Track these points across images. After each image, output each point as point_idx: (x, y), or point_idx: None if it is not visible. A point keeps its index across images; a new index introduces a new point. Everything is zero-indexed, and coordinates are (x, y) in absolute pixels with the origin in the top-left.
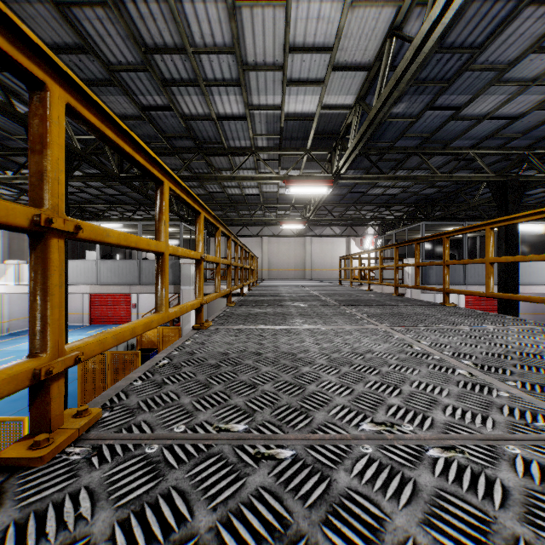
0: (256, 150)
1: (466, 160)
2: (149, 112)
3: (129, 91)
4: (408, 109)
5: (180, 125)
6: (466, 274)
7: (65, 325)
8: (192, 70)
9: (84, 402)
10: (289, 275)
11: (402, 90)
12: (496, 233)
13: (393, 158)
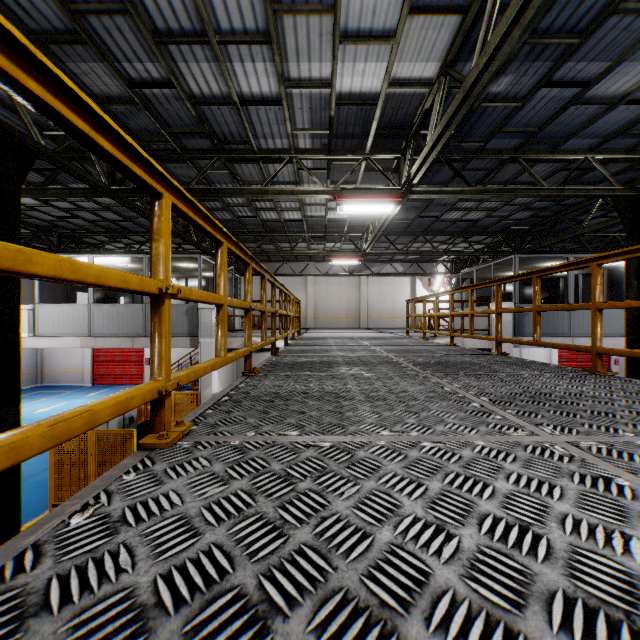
0: (297, 153)
1: (579, 170)
2: (142, 92)
3: (108, 54)
4: (513, 86)
5: (190, 114)
6: (572, 323)
7: (17, 398)
8: (197, 14)
9: (58, 500)
10: (340, 323)
11: (510, 52)
12: (606, 270)
13: (481, 167)
